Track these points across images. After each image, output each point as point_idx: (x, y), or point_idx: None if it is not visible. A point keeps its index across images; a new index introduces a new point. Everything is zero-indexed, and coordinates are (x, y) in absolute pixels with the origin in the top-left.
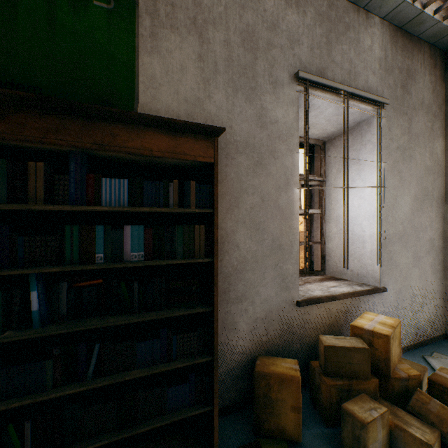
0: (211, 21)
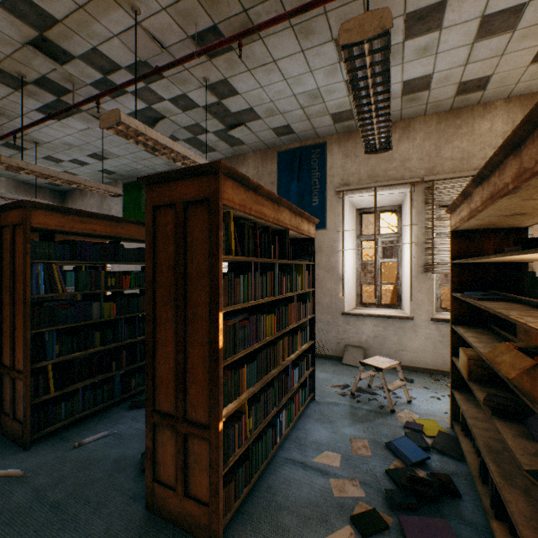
0: None
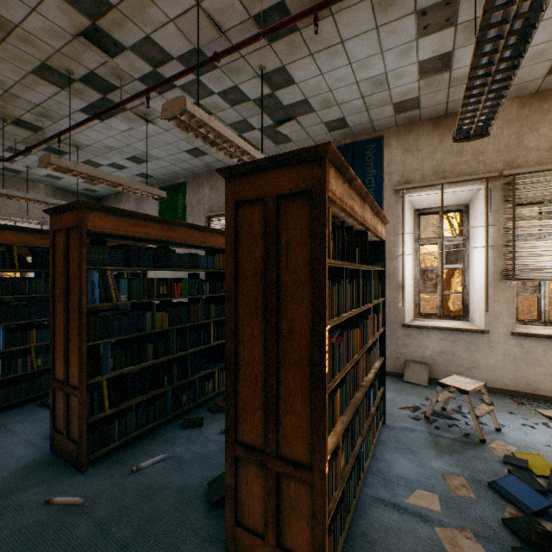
0: None
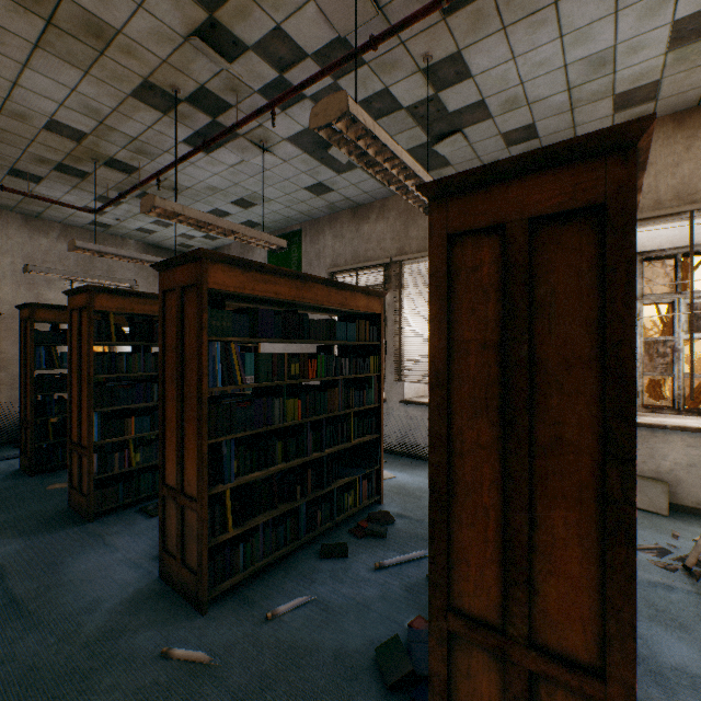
0: (2, 253)
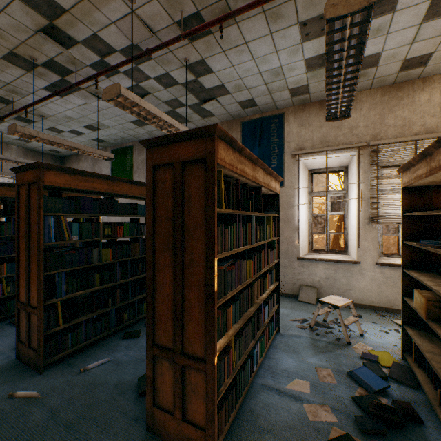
0: None
